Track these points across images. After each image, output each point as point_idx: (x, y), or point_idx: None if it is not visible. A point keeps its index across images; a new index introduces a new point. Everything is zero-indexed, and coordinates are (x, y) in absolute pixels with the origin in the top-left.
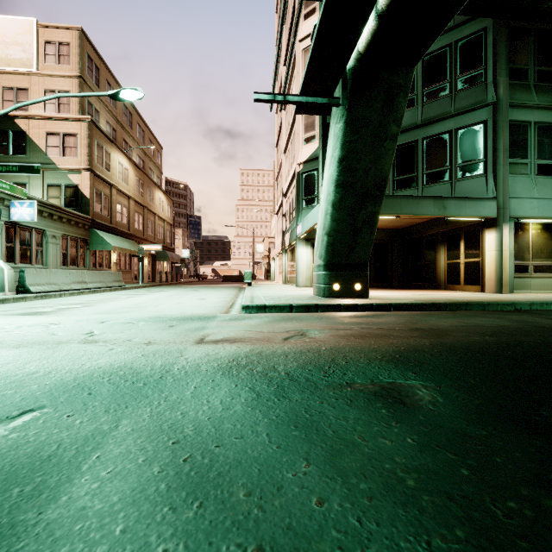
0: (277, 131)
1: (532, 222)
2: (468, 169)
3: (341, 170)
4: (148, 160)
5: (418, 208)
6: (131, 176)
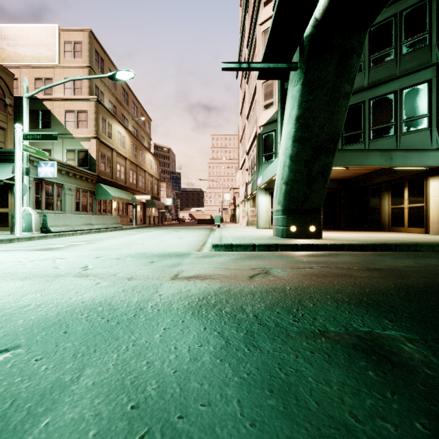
0: (241, 102)
1: None
2: (413, 124)
3: (298, 127)
4: (140, 130)
5: (366, 159)
6: (127, 142)
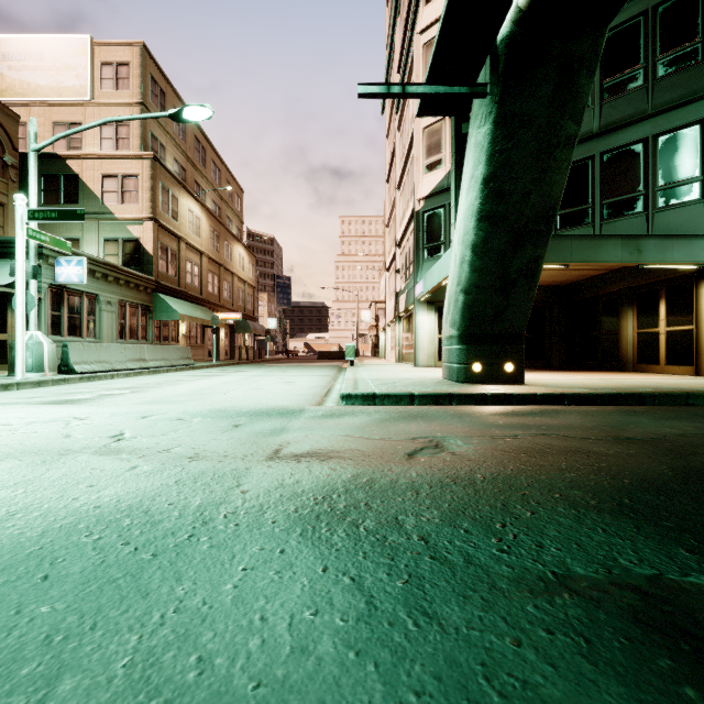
0: (388, 161)
1: None
2: (675, 193)
3: (487, 195)
4: (226, 207)
5: (598, 252)
6: (204, 226)
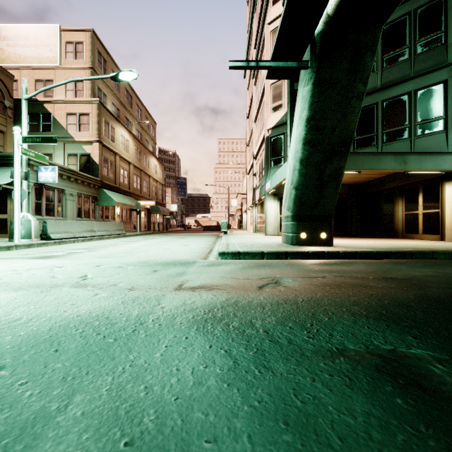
0: (248, 104)
1: None
2: (428, 126)
3: (309, 129)
4: (145, 133)
5: (379, 163)
6: (131, 146)
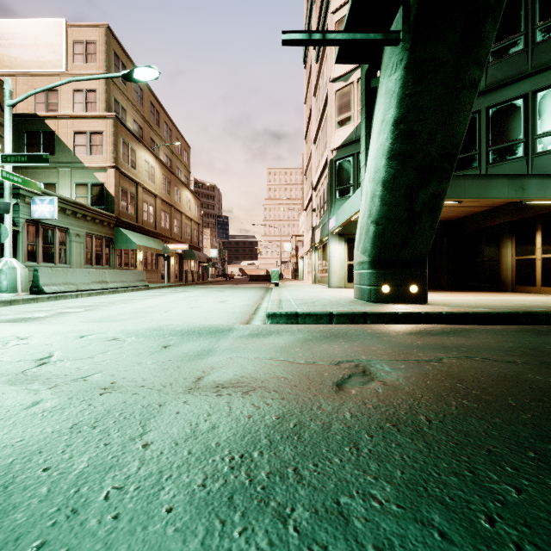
0: (305, 122)
1: None
2: None
3: (398, 135)
4: (176, 159)
5: (488, 190)
6: (158, 174)
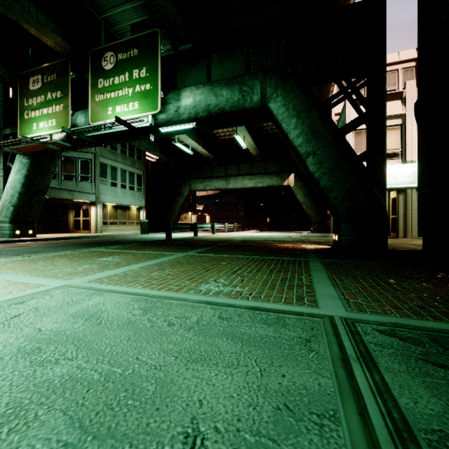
0: None
1: (109, 204)
2: (84, 178)
3: (27, 180)
4: None
5: (61, 194)
6: None
